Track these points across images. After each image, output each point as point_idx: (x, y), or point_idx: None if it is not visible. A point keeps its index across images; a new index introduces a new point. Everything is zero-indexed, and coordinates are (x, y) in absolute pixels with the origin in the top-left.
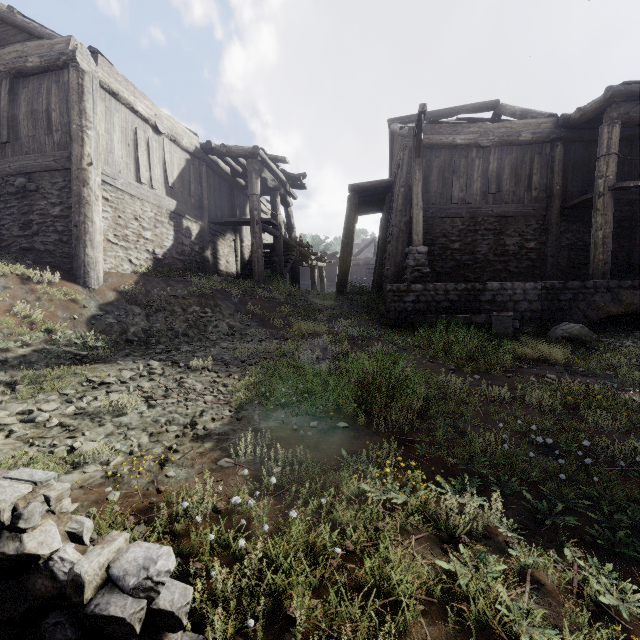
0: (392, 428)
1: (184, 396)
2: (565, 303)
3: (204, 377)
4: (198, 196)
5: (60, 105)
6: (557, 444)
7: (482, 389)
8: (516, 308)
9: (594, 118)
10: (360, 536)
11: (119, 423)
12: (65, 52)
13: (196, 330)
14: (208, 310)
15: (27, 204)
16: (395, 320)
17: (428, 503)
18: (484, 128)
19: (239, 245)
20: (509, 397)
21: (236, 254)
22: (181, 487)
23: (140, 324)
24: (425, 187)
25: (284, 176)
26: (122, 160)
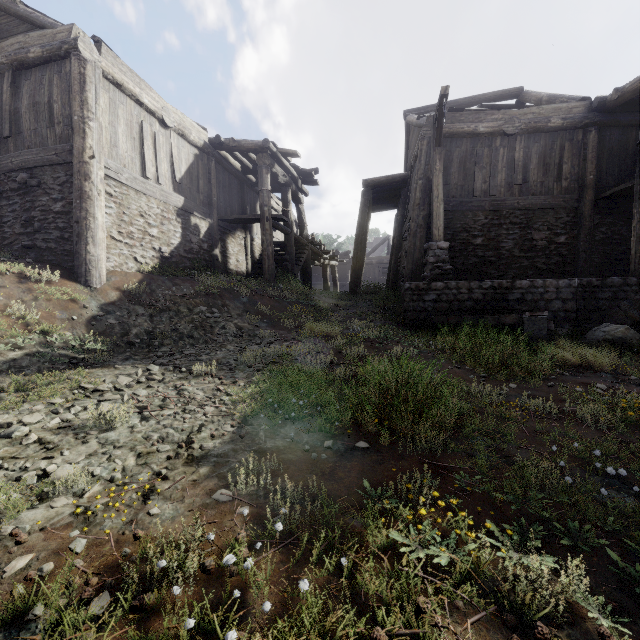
0: (421, 450)
1: (182, 406)
2: (604, 302)
3: (207, 384)
4: (207, 192)
5: (62, 96)
6: (628, 474)
7: (522, 401)
8: (548, 308)
9: (633, 100)
10: (395, 621)
11: (105, 440)
12: (67, 41)
13: (202, 331)
14: (215, 310)
15: (29, 200)
16: (414, 321)
17: (481, 564)
18: (509, 114)
19: (249, 243)
20: (556, 411)
21: (246, 252)
22: (165, 530)
23: (143, 325)
24: (445, 179)
25: (295, 171)
26: (127, 154)
